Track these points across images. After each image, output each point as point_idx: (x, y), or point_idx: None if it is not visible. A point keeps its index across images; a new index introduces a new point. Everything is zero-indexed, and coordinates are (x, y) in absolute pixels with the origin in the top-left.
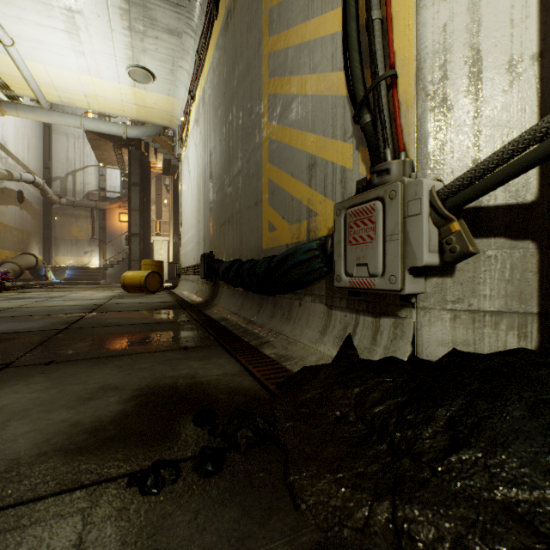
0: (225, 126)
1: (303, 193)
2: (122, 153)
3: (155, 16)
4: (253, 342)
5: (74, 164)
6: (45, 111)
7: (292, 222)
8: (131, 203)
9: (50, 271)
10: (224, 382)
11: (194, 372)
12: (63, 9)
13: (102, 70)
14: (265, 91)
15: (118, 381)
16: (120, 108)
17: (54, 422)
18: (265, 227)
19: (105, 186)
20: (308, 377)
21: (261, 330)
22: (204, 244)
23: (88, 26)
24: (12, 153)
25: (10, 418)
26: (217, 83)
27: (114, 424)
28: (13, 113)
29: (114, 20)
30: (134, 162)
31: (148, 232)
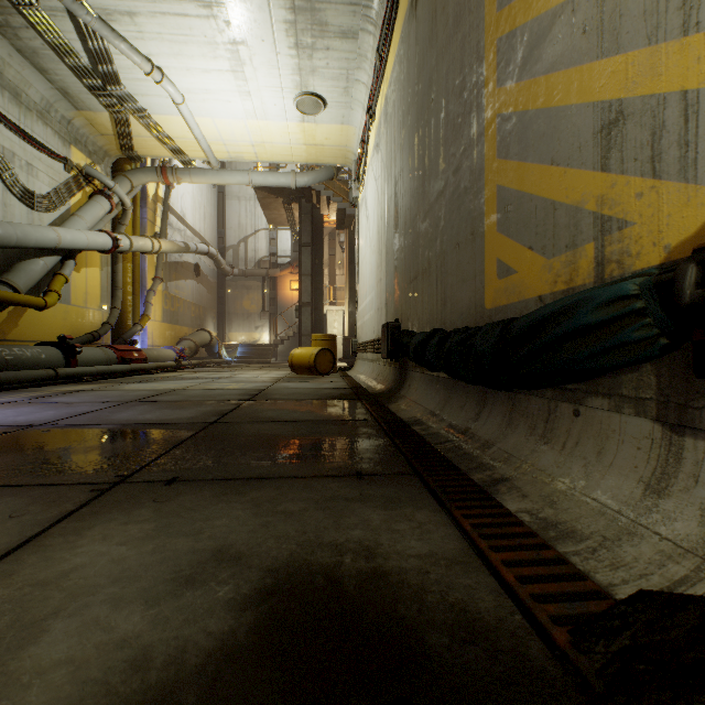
0: (417, 134)
1: (584, 189)
2: (292, 209)
3: (324, 19)
4: (476, 475)
5: (245, 230)
6: (215, 172)
7: (553, 252)
8: (302, 267)
9: (223, 348)
10: (434, 585)
11: (373, 539)
12: (227, 44)
13: (268, 109)
14: (491, 38)
15: (244, 541)
16: (288, 153)
17: (109, 642)
18: (489, 271)
19: (275, 251)
20: (683, 648)
21: (487, 451)
22: (386, 310)
23: (252, 57)
24: (190, 225)
25: (59, 609)
26: (405, 77)
27: (200, 690)
28: (187, 180)
29: (279, 40)
30: (304, 218)
31: (319, 301)
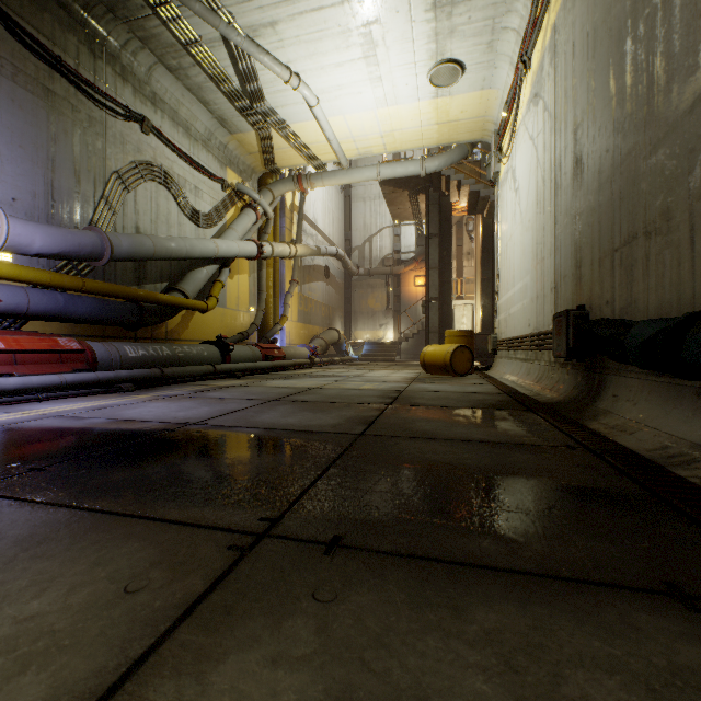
0: (632, 34)
1: None
2: (417, 201)
3: None
4: None
5: (370, 230)
6: (344, 171)
7: None
8: (428, 260)
9: (349, 346)
10: None
11: None
12: (359, 27)
13: (399, 91)
14: None
15: None
16: (418, 138)
17: None
18: None
19: (399, 248)
20: None
21: None
22: (554, 296)
23: (384, 35)
24: (320, 230)
25: None
26: None
27: None
28: (319, 184)
29: (415, 5)
30: (431, 209)
31: (447, 295)
